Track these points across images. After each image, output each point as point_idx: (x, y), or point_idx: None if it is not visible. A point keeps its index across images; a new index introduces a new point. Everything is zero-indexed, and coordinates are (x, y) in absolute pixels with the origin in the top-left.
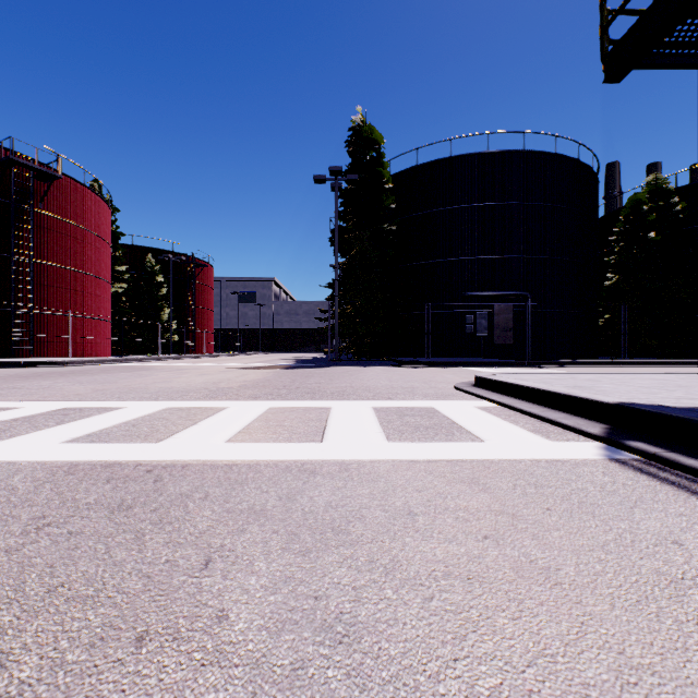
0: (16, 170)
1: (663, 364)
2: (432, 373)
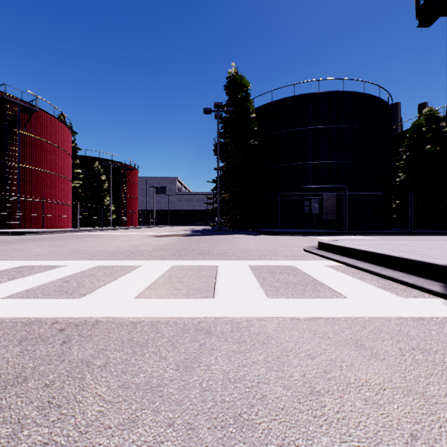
0: (8, 106)
1: (439, 233)
2: (284, 239)
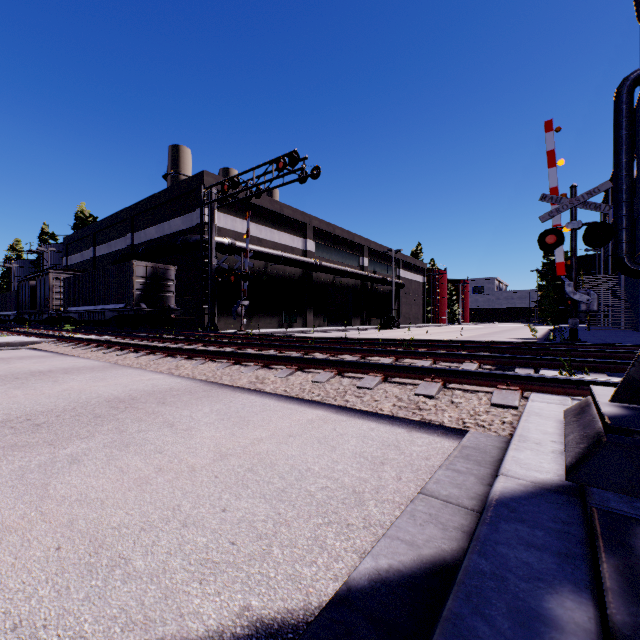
0: None
1: None
2: None
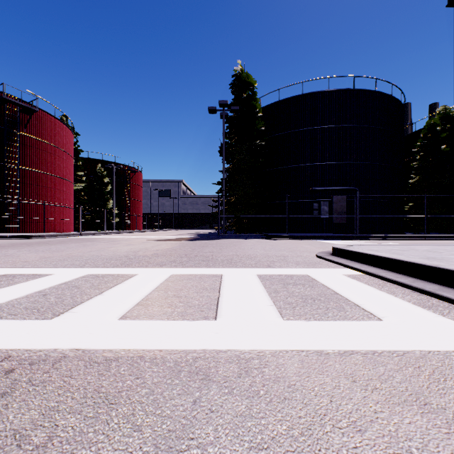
0: (8, 106)
1: None
2: (293, 244)
